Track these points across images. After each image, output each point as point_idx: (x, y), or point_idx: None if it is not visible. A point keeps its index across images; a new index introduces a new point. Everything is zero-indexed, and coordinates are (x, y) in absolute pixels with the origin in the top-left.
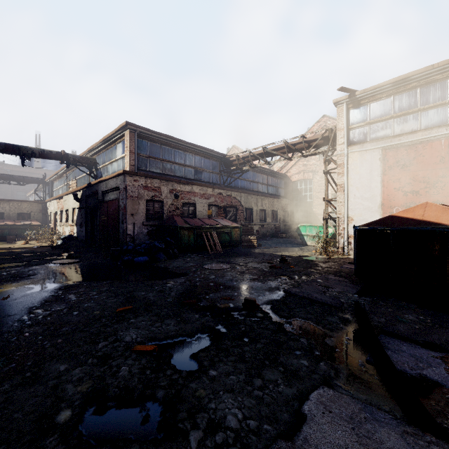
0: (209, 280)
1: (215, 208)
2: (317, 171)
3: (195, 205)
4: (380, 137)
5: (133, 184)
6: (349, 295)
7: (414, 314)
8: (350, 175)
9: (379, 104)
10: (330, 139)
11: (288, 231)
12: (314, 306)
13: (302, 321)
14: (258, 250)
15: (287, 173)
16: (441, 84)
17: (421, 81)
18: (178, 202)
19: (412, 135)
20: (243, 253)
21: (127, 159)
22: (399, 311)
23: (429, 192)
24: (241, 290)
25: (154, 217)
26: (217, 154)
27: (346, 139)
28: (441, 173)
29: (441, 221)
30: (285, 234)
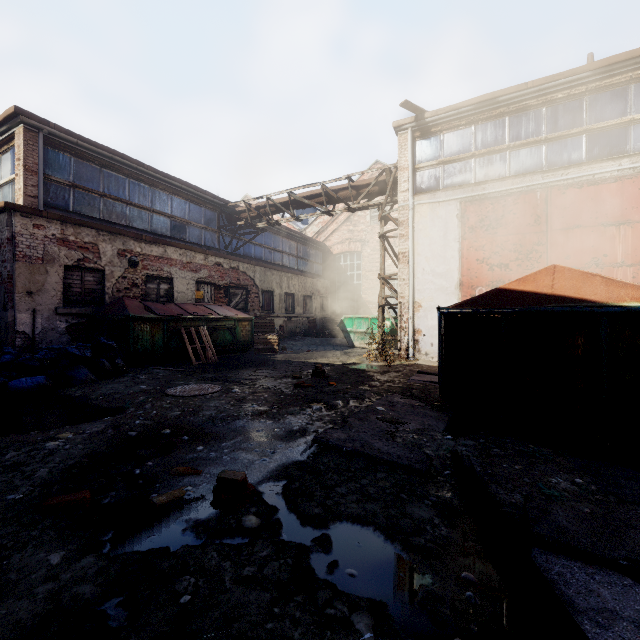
0: (165, 421)
1: (209, 287)
2: (367, 241)
3: (171, 281)
4: (458, 184)
5: (32, 233)
6: (437, 436)
7: (562, 473)
8: (417, 239)
9: (456, 134)
10: (388, 185)
11: (328, 326)
12: (377, 473)
13: (355, 527)
14: (280, 356)
15: (327, 242)
16: (536, 113)
17: (511, 105)
18: (137, 274)
19: (499, 183)
20: (255, 362)
21: (19, 183)
22: (534, 467)
23: (521, 266)
24: (227, 444)
25: (84, 299)
26: (214, 199)
27: (411, 183)
28: (537, 239)
29: (585, 295)
30: (324, 331)
